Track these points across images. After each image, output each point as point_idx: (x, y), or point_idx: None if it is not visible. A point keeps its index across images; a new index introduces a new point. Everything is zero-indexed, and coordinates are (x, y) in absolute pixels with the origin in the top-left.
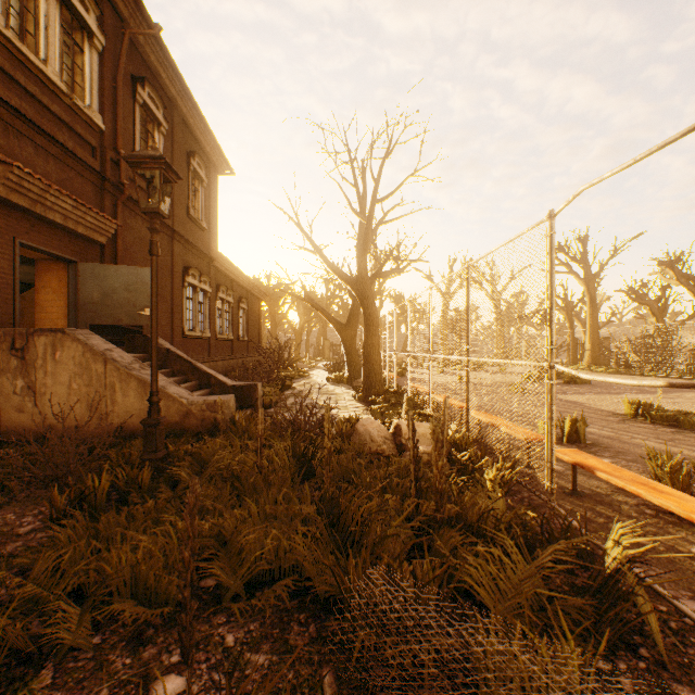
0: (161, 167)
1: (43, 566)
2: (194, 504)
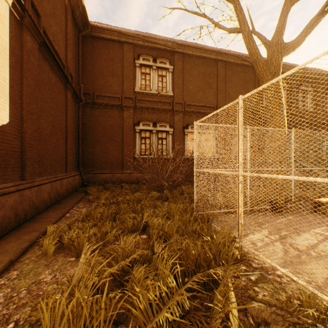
0: None
1: None
2: None
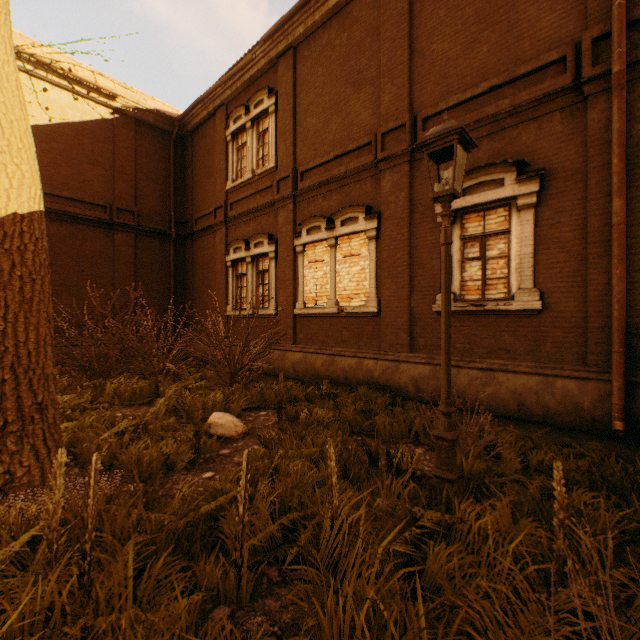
0: (423, 152)
1: (313, 450)
2: (197, 405)
